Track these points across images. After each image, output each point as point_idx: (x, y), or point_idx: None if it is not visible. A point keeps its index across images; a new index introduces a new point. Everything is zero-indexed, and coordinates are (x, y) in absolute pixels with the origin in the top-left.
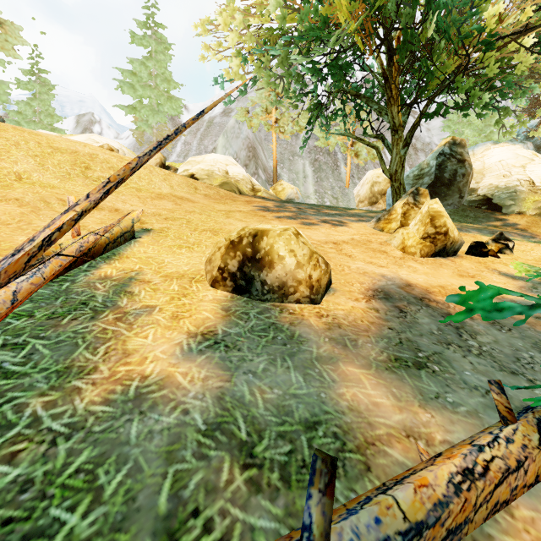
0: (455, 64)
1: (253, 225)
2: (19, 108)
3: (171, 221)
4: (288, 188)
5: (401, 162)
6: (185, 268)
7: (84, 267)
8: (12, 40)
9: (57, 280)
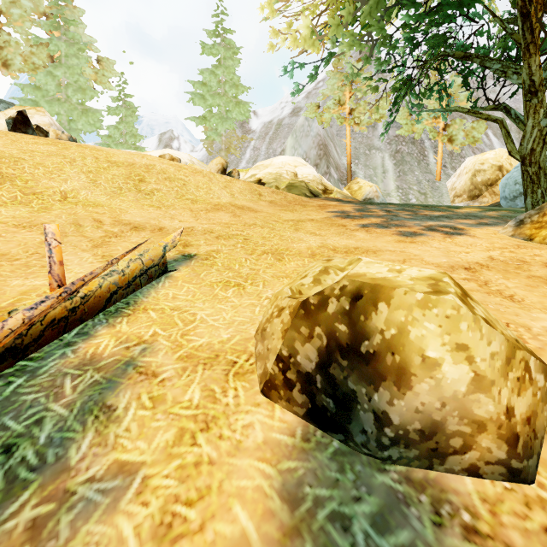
0: None
1: (330, 240)
2: (109, 132)
3: (223, 239)
4: (366, 187)
5: (541, 137)
6: (224, 334)
7: (70, 336)
8: (107, 74)
9: (10, 370)
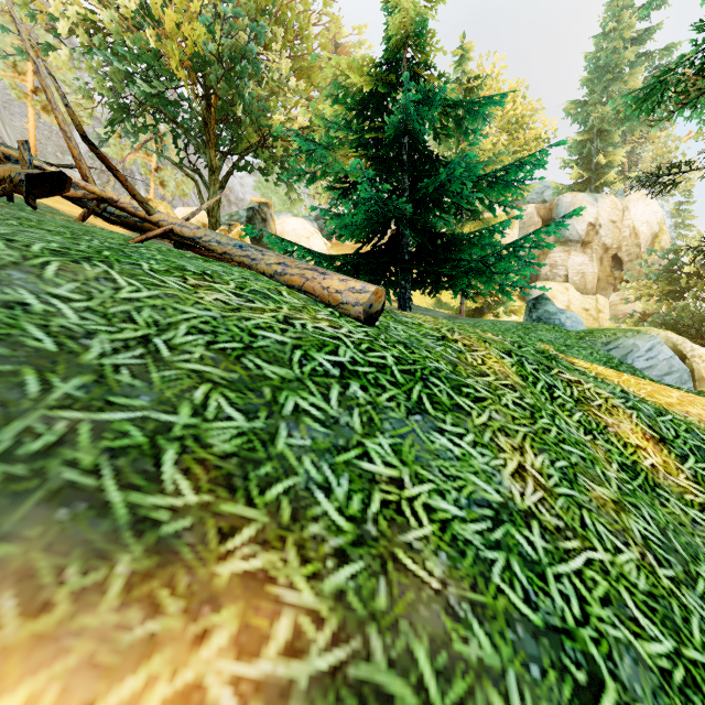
0: (257, 139)
1: None
2: None
3: None
4: None
5: (217, 201)
6: (75, 212)
7: None
8: None
9: None
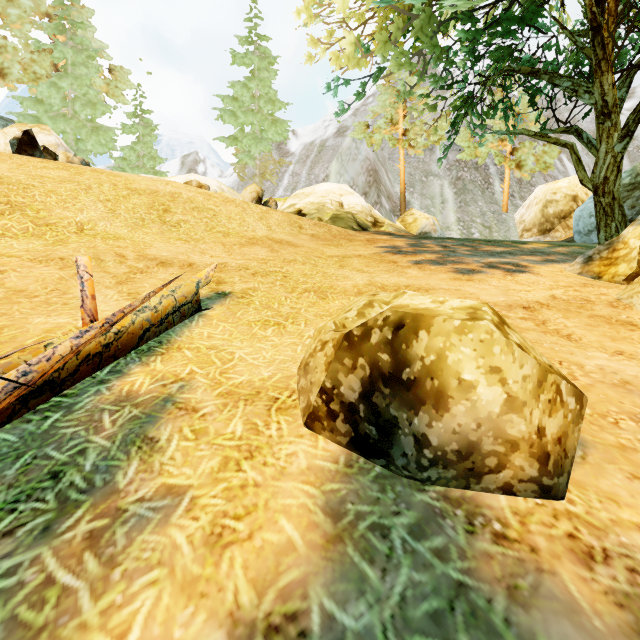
0: None
1: (379, 278)
2: (124, 154)
3: (260, 277)
4: (422, 219)
5: (615, 164)
6: (265, 372)
7: (103, 373)
8: (121, 85)
9: (45, 406)
